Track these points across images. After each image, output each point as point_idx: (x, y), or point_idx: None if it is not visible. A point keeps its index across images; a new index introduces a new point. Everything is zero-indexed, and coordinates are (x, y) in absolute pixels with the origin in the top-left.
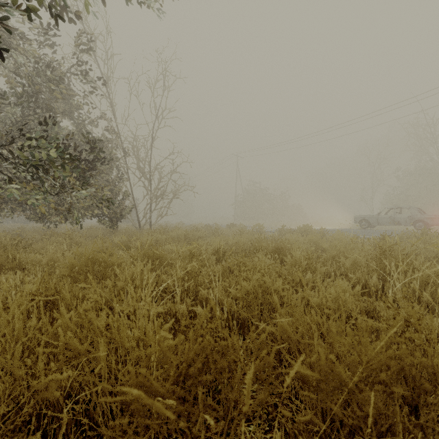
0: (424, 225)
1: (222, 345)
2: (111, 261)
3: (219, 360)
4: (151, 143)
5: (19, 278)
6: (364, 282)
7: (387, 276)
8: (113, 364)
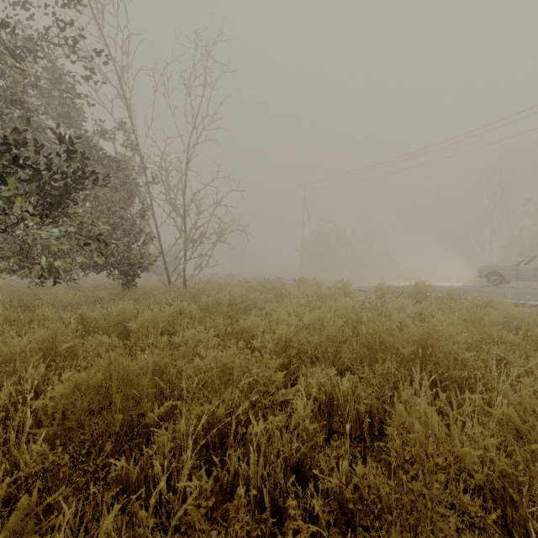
0: None
1: None
2: None
3: None
4: (186, 164)
5: None
6: None
7: None
8: None
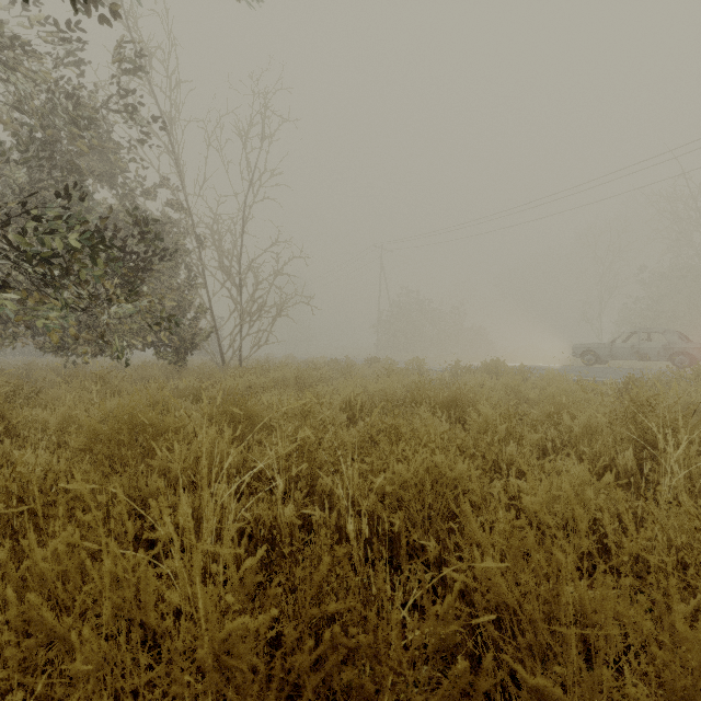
0: (688, 360)
1: (363, 644)
2: (163, 424)
3: (357, 680)
4: (242, 227)
5: (7, 453)
6: (609, 462)
7: (659, 454)
8: (128, 662)
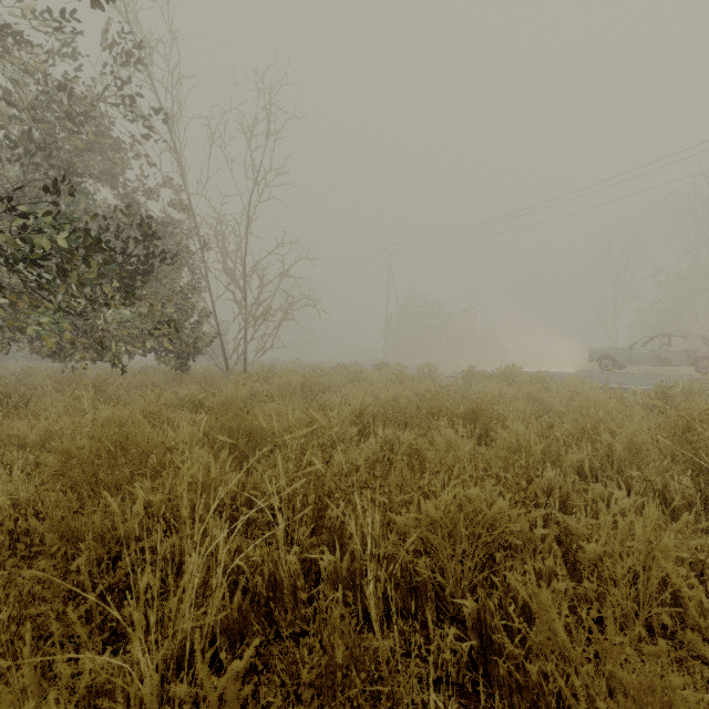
0: None
1: None
2: (149, 444)
3: None
4: (247, 227)
5: None
6: (662, 488)
7: None
8: None
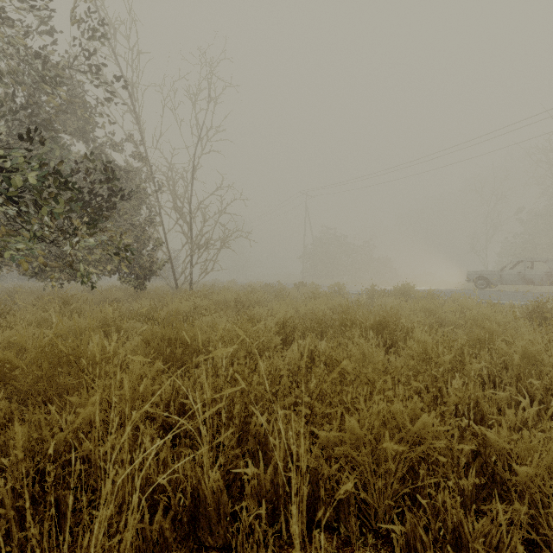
0: None
1: None
2: (90, 355)
3: None
4: (192, 174)
5: None
6: None
7: None
8: None
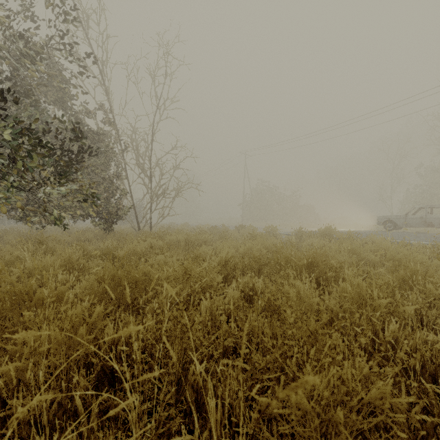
0: None
1: None
2: (33, 299)
3: None
4: (152, 136)
5: None
6: None
7: None
8: None
